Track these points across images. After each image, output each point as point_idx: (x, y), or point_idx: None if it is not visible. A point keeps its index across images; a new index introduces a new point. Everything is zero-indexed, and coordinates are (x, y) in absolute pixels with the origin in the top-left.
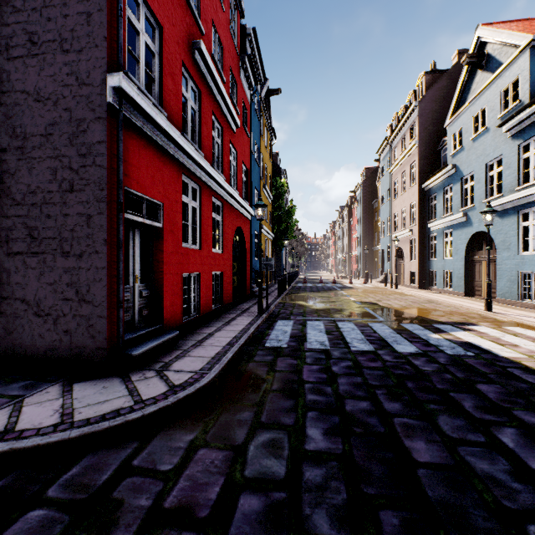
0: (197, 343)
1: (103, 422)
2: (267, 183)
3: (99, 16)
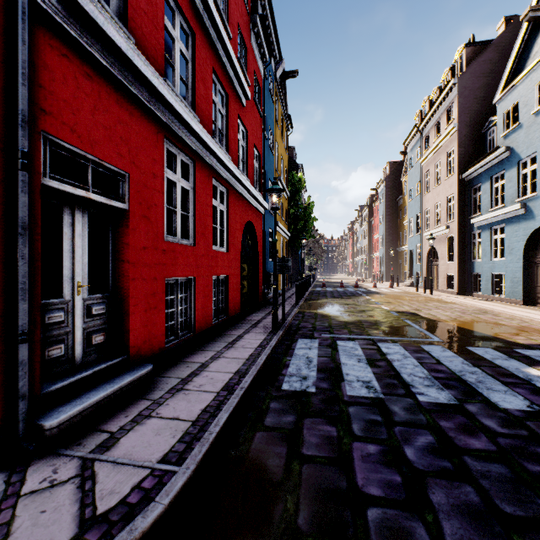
0: (179, 385)
1: None
2: (283, 176)
3: None
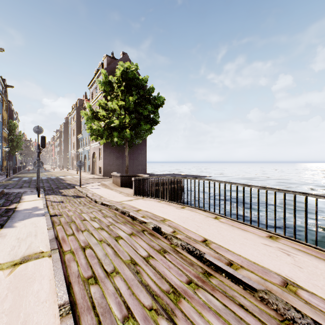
0: None
1: None
2: (6, 125)
3: None
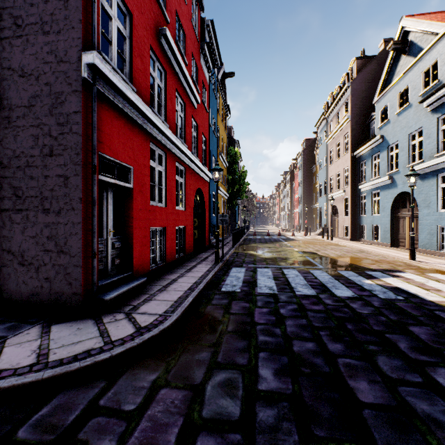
0: (162, 288)
1: (74, 363)
2: (223, 151)
3: (75, 1)
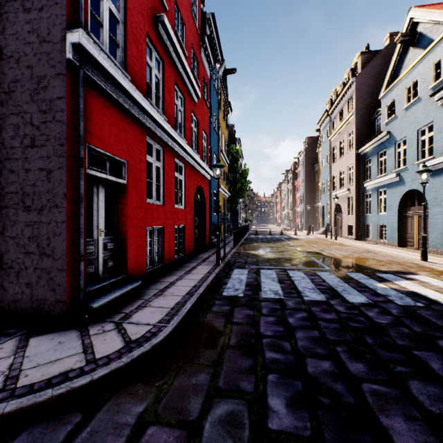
0: (159, 293)
1: (46, 390)
2: (225, 149)
3: None
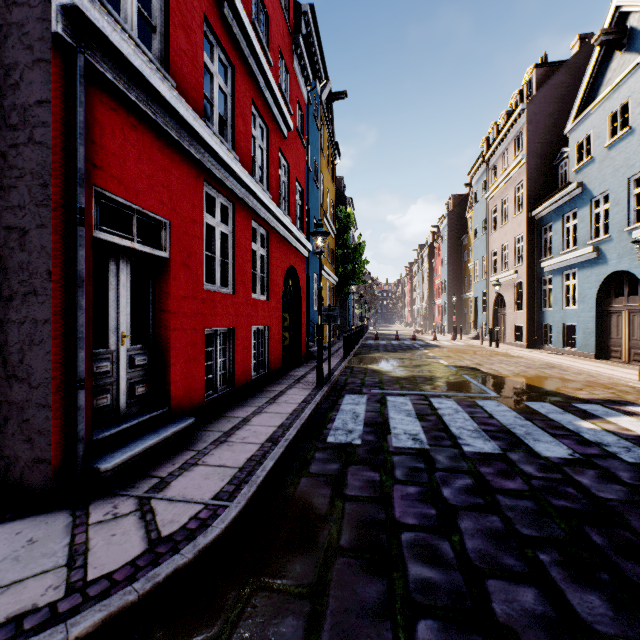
0: (222, 438)
1: None
2: (329, 212)
3: None
